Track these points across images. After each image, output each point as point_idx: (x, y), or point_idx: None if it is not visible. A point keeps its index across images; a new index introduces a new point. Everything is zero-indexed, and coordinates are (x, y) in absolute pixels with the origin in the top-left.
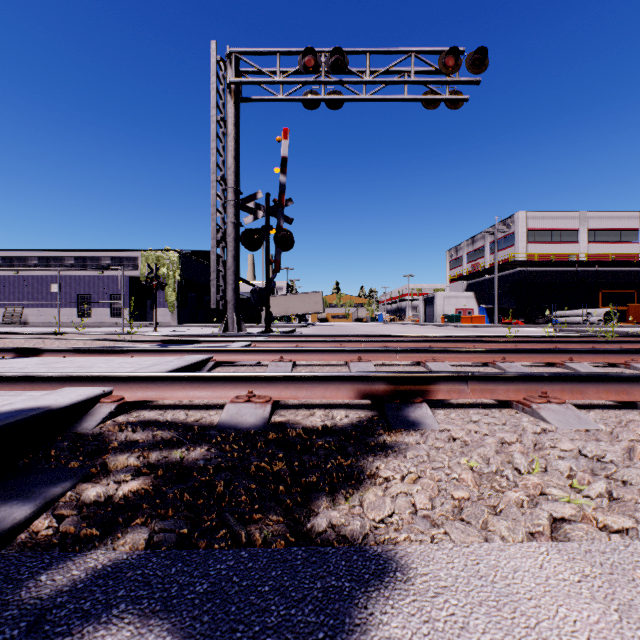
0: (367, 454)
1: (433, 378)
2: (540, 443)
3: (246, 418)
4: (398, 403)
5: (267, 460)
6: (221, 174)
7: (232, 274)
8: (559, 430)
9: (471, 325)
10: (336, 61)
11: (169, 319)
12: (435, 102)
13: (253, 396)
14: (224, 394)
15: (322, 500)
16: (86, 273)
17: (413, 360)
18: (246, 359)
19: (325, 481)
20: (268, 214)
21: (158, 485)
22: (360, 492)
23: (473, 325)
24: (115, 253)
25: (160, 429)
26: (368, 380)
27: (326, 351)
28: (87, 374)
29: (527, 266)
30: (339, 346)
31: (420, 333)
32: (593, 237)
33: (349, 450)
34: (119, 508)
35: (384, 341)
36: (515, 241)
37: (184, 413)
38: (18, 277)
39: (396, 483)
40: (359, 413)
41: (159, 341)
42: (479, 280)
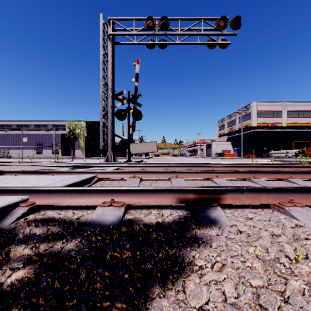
0: (186, 245)
1: (223, 190)
2: (299, 236)
3: (108, 217)
4: (202, 206)
5: (118, 251)
6: (105, 81)
7: (110, 132)
8: (307, 226)
9: (230, 158)
10: (163, 23)
11: (81, 155)
12: (213, 45)
13: (113, 202)
14: (96, 200)
15: (155, 289)
16: (40, 132)
17: (205, 177)
18: (115, 176)
19: (157, 270)
20: (129, 102)
21: (37, 274)
22: (183, 281)
23: (231, 158)
24: (54, 122)
25: (52, 225)
26: (183, 191)
27: (158, 172)
28: (13, 188)
29: (257, 129)
30: (165, 169)
31: (205, 162)
32: (289, 114)
33: (174, 242)
34: (1, 298)
35: (188, 166)
36: (251, 116)
37: (71, 212)
38: (6, 134)
39: (208, 272)
40: (178, 212)
41: (71, 166)
42: (233, 136)
